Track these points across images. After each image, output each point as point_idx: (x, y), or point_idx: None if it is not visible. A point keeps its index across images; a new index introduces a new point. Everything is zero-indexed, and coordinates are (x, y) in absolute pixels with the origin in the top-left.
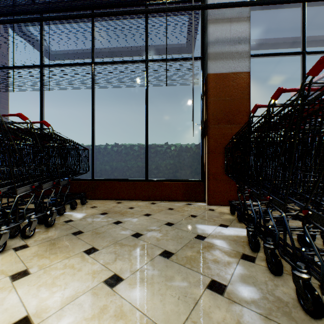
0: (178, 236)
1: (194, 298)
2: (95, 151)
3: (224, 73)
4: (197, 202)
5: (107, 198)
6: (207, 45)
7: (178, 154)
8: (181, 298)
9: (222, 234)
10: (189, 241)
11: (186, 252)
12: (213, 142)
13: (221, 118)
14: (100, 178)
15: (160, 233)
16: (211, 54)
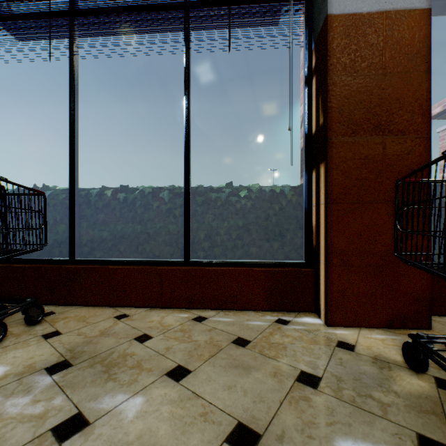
0: None
1: None
2: (80, 201)
3: (366, 12)
4: (298, 313)
5: (100, 303)
6: None
7: (254, 207)
8: None
9: None
10: None
11: None
12: (342, 177)
13: (360, 119)
14: (90, 258)
15: None
16: None
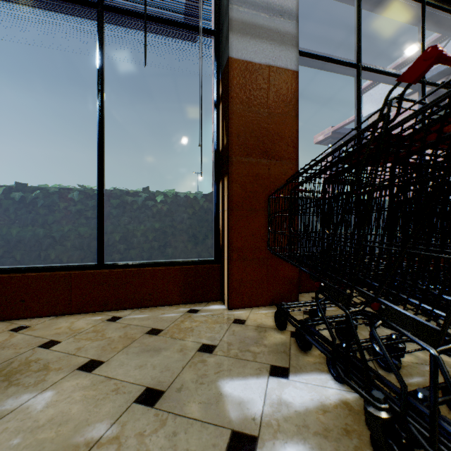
0: None
1: None
2: None
3: (257, 62)
4: (207, 303)
5: None
6: (228, 3)
7: (170, 211)
8: None
9: (289, 408)
10: None
11: None
12: (240, 189)
13: (253, 145)
14: None
15: None
16: (236, 23)
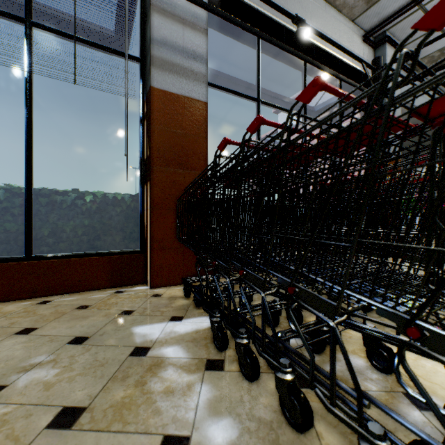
0: (97, 361)
1: None
2: None
3: (174, 93)
4: (133, 286)
5: None
6: (150, 43)
7: (100, 209)
8: None
9: (176, 334)
10: (120, 367)
11: (113, 395)
12: (160, 192)
13: (171, 158)
14: None
15: (54, 368)
16: (157, 59)
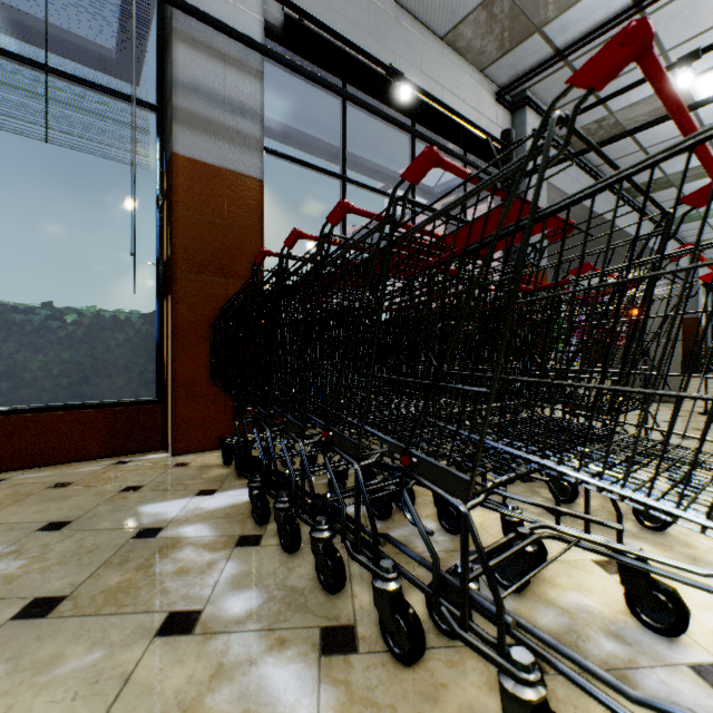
0: (83, 548)
1: (122, 675)
2: None
3: (211, 164)
4: (146, 453)
5: None
6: (172, 87)
7: (89, 336)
8: (83, 693)
9: (202, 510)
10: (117, 551)
11: (106, 580)
12: (188, 312)
13: (205, 260)
14: None
15: (18, 560)
16: (183, 113)
